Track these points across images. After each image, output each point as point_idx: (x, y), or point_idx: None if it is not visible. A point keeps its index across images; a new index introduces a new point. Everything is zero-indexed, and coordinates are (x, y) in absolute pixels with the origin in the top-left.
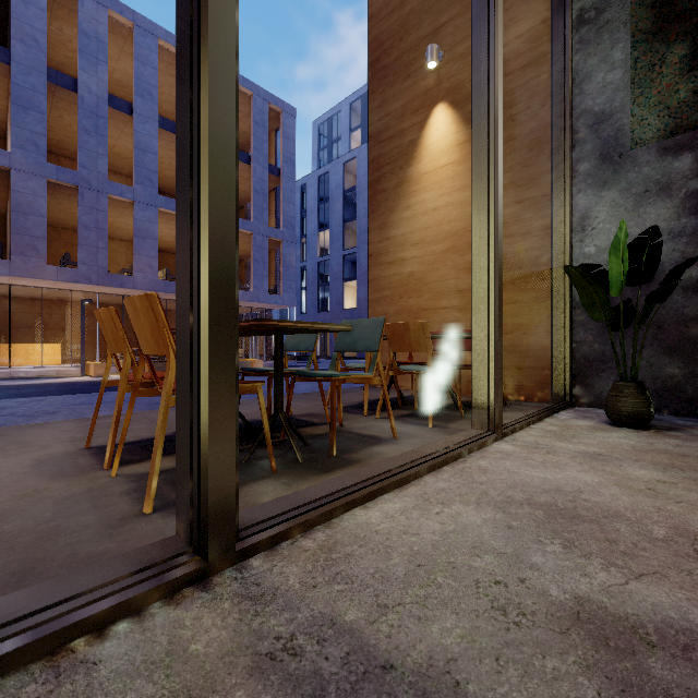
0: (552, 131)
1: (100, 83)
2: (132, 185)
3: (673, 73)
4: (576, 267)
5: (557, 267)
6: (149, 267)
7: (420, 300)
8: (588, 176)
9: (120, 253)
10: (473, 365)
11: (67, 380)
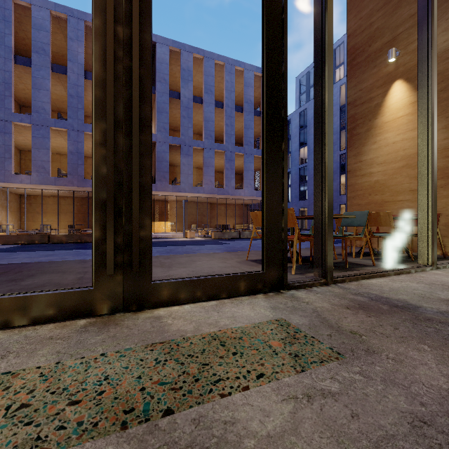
0: None
1: (189, 91)
2: (199, 138)
3: None
4: None
5: None
6: (210, 182)
7: (383, 196)
8: None
9: (193, 175)
10: (418, 233)
11: (180, 239)
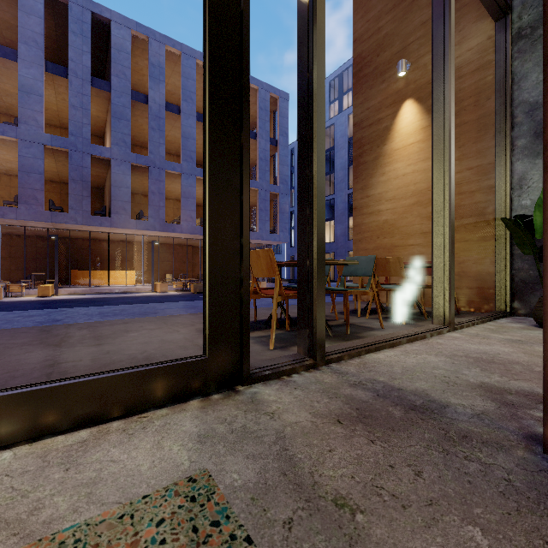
0: (495, 117)
1: (161, 96)
2: (177, 161)
3: None
4: (509, 219)
5: (500, 215)
6: (191, 218)
7: (392, 239)
8: (524, 149)
9: (169, 208)
10: (434, 285)
11: (145, 294)
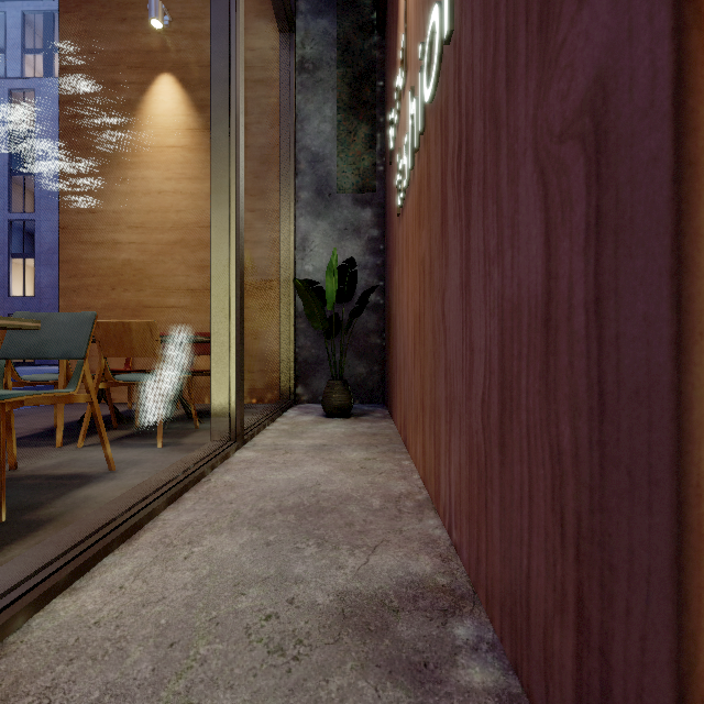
0: (280, 153)
1: None
2: None
3: (361, 145)
4: (303, 281)
5: (285, 279)
6: None
7: (141, 295)
8: (308, 204)
9: None
10: (214, 372)
11: None
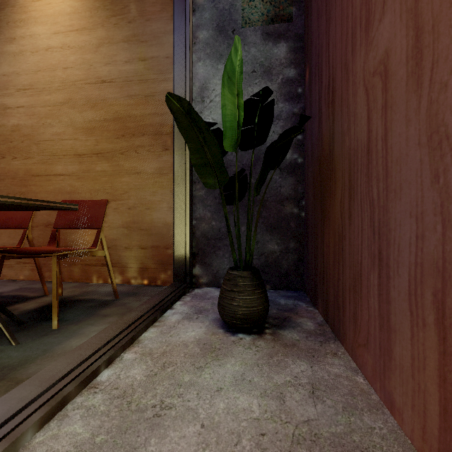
0: None
1: None
2: None
3: None
4: (181, 99)
5: (179, 136)
6: None
7: (28, 162)
8: (207, 45)
9: None
10: None
11: None
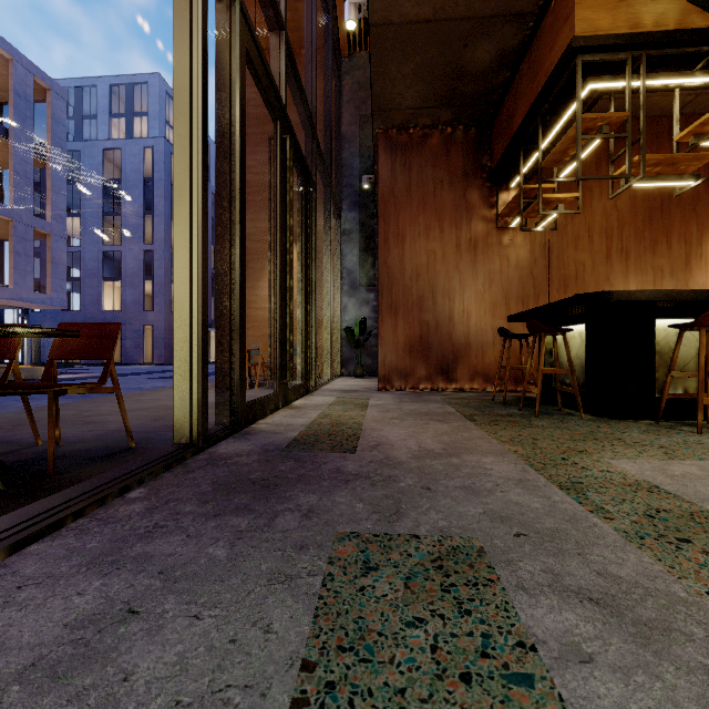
0: (335, 270)
1: None
2: None
3: (369, 266)
4: (347, 329)
5: (337, 324)
6: None
7: None
8: (346, 291)
9: None
10: (324, 360)
11: None
